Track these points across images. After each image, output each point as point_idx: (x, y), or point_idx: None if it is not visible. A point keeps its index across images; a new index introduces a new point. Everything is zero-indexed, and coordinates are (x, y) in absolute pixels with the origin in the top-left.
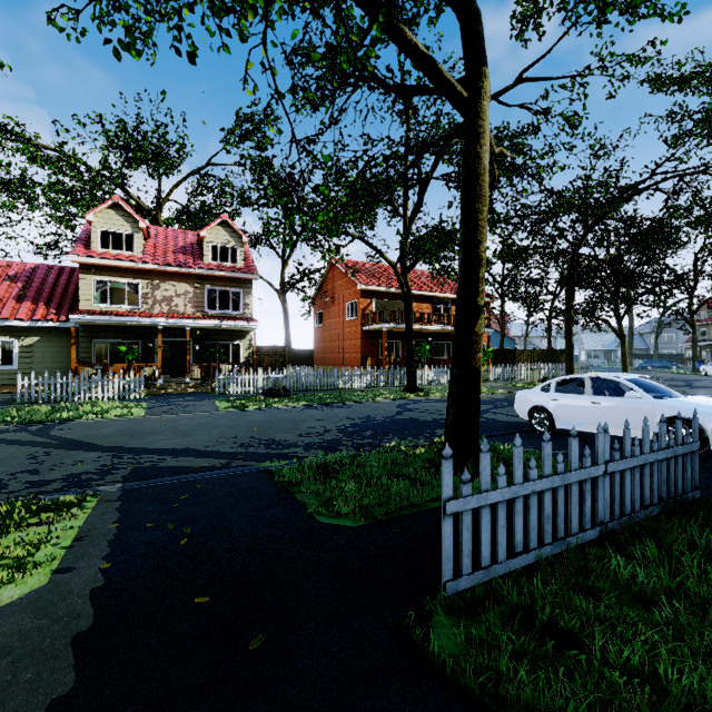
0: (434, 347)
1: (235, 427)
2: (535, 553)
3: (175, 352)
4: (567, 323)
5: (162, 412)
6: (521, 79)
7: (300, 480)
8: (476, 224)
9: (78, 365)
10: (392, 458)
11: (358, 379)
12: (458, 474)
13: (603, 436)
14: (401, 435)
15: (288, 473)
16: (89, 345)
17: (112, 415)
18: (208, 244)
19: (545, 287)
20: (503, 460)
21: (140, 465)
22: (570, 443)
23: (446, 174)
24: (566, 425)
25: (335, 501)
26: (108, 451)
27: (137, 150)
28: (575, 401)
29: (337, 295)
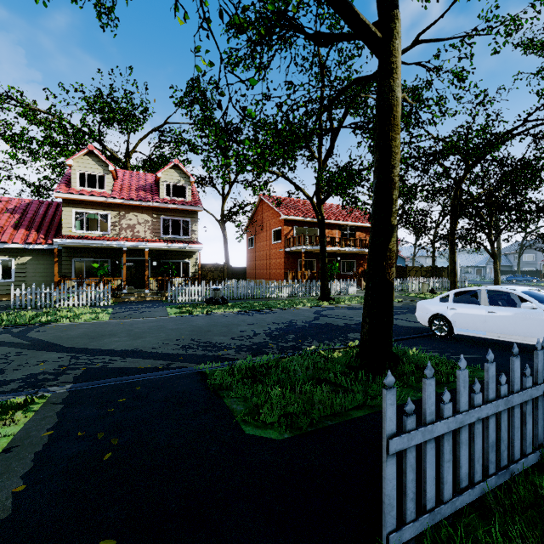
0: (342, 265)
1: (179, 330)
2: (480, 486)
3: (139, 268)
4: (451, 245)
5: (123, 316)
6: (417, 41)
7: (230, 383)
8: (390, 150)
9: (60, 278)
10: (312, 362)
11: (282, 290)
12: (377, 381)
13: (542, 354)
14: (318, 339)
15: (219, 376)
16: (70, 263)
17: (82, 319)
18: (163, 183)
19: (430, 217)
20: (414, 364)
21: (92, 366)
22: (511, 362)
23: (354, 123)
24: (464, 331)
25: (261, 408)
26: (69, 351)
27: (110, 112)
28: (473, 310)
29: (265, 224)
